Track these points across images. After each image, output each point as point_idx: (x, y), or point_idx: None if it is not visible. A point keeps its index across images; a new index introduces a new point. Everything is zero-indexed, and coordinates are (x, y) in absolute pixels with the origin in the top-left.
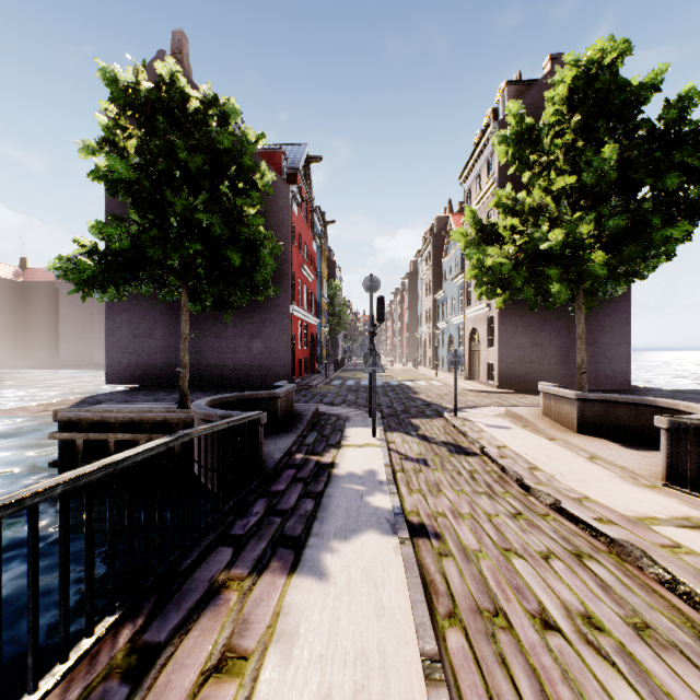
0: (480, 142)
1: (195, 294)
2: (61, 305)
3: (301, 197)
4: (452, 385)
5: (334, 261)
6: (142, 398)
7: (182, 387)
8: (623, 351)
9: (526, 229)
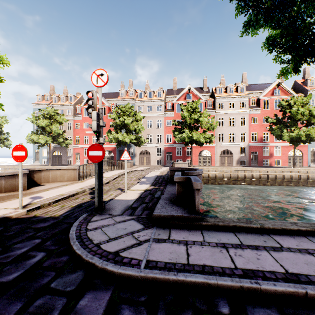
0: None
1: None
2: None
3: None
4: None
5: None
6: None
7: None
8: None
9: None
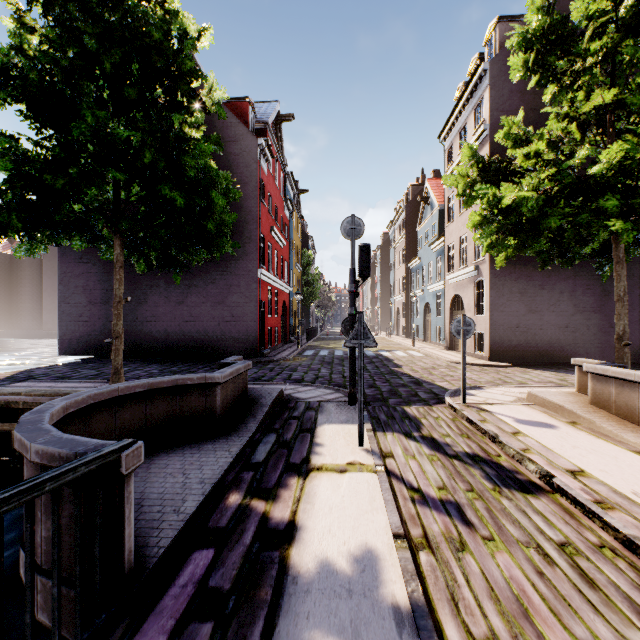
0: (466, 89)
1: (133, 248)
2: (46, 276)
3: (270, 153)
4: (434, 356)
5: (307, 233)
6: (83, 373)
7: (113, 363)
8: (632, 319)
9: (554, 157)
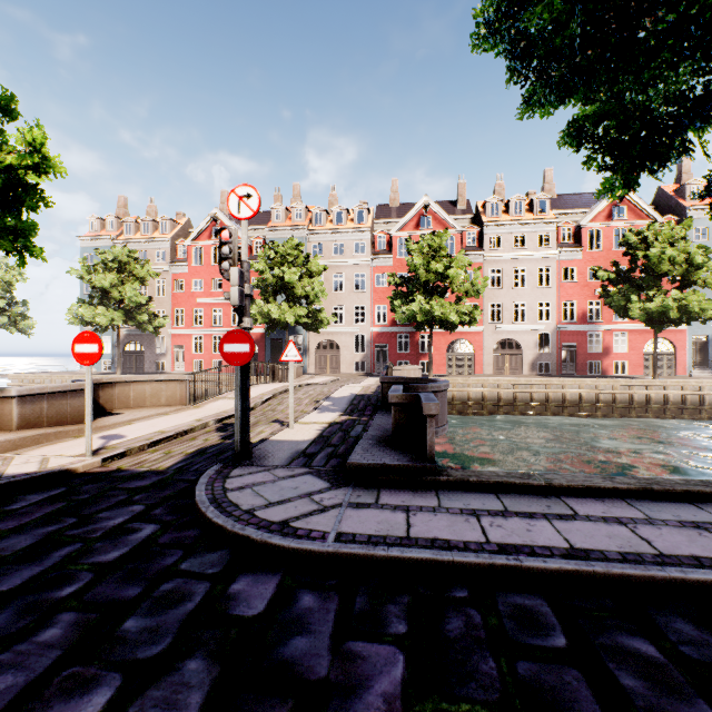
0: None
1: None
2: None
3: None
4: None
5: None
6: None
7: None
8: None
9: None
